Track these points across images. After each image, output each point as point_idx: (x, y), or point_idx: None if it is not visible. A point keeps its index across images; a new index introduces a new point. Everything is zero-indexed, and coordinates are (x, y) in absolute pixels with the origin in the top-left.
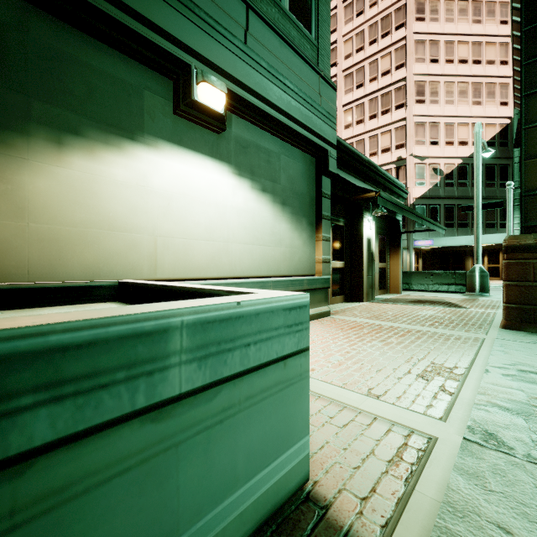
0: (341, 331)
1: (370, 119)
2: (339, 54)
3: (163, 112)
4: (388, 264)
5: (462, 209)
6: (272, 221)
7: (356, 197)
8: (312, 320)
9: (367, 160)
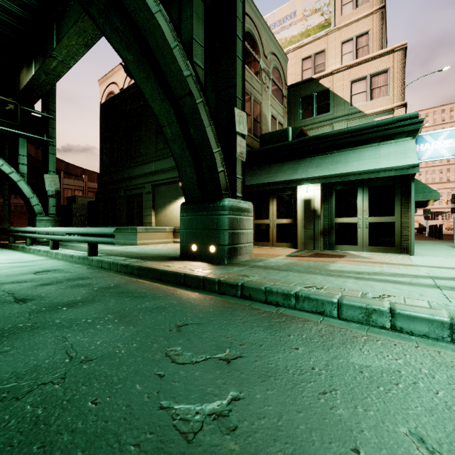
0: None
1: None
2: None
3: (181, 190)
4: (407, 217)
5: None
6: None
7: None
8: None
9: (298, 140)
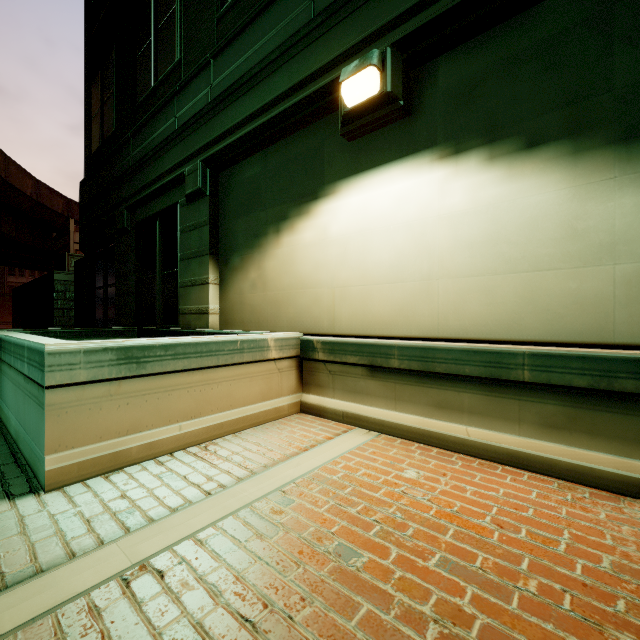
0: None
1: None
2: None
3: (340, 150)
4: None
5: None
6: (567, 206)
7: None
8: None
9: None
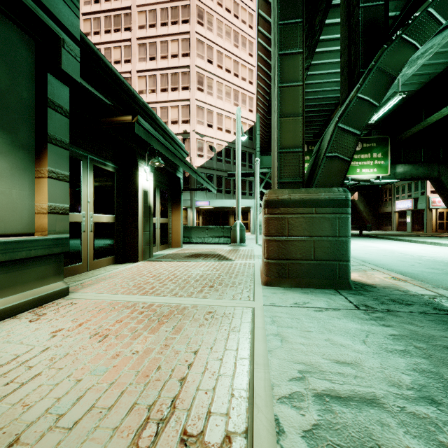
0: (50, 339)
1: (161, 91)
2: (133, 21)
3: None
4: (171, 220)
5: (228, 175)
6: None
7: (106, 119)
8: (15, 316)
9: (143, 102)
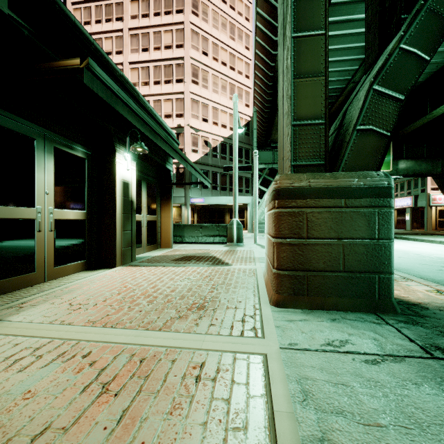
0: None
1: (155, 84)
2: (125, 11)
3: None
4: (160, 217)
5: (224, 169)
6: None
7: (42, 65)
8: None
9: (122, 75)
